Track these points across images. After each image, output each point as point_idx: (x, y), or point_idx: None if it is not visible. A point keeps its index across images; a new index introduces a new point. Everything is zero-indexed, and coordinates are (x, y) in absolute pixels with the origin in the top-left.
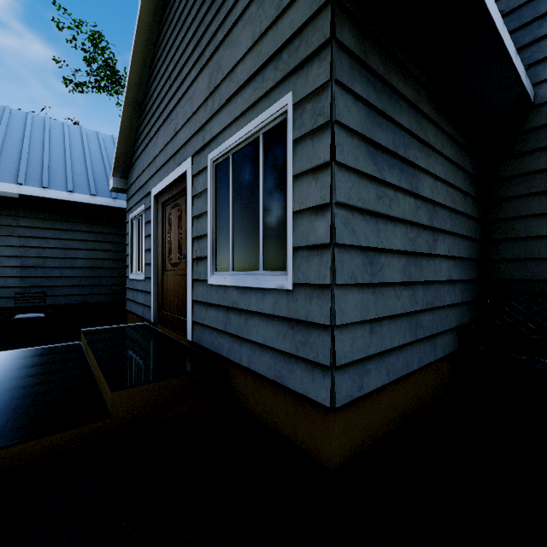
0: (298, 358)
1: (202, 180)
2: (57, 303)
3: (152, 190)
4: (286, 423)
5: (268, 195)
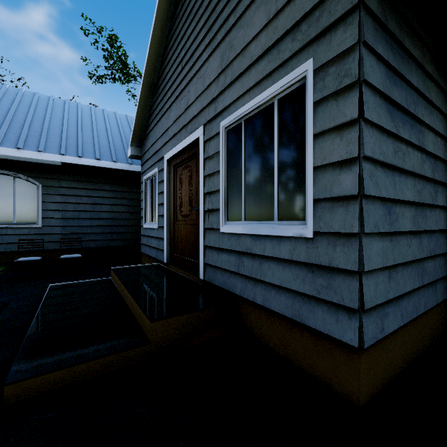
0: (319, 300)
1: (213, 144)
2: (88, 247)
3: (165, 155)
4: (305, 357)
5: (283, 153)
